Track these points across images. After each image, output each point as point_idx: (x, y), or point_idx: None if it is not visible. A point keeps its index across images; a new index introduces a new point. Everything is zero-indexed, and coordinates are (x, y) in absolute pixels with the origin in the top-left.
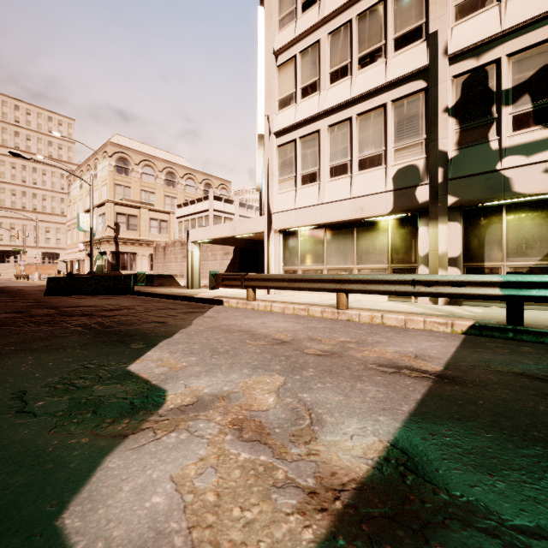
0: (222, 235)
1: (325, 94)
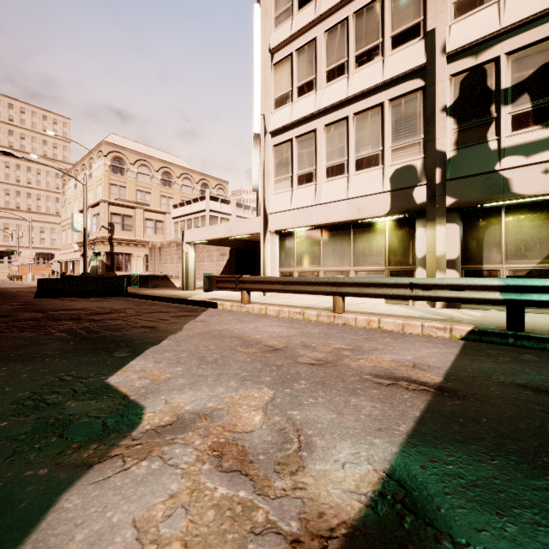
0: (217, 236)
1: (322, 93)
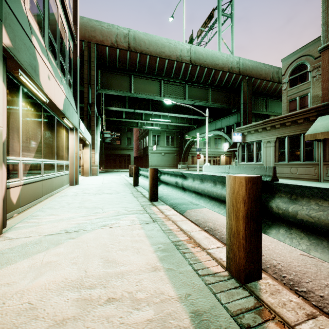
0: None
1: None
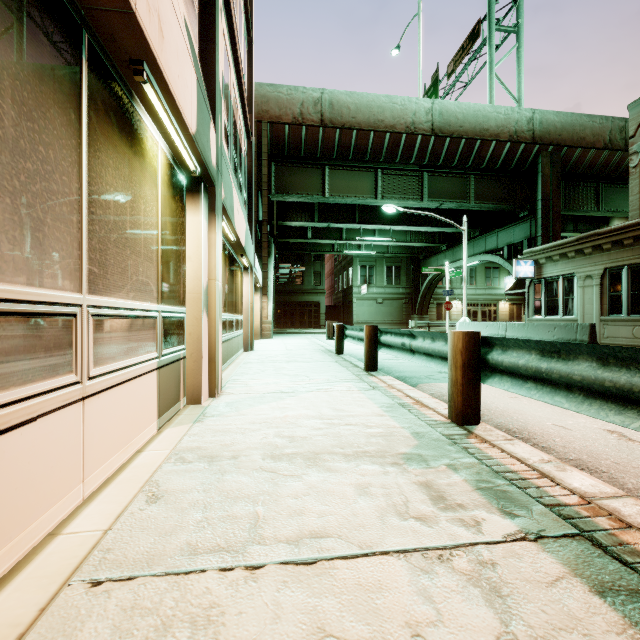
0: None
1: None
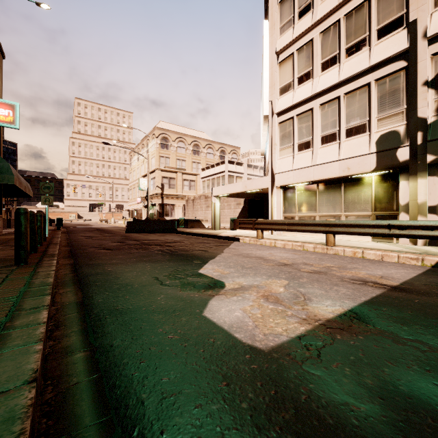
0: (236, 191)
1: (317, 80)
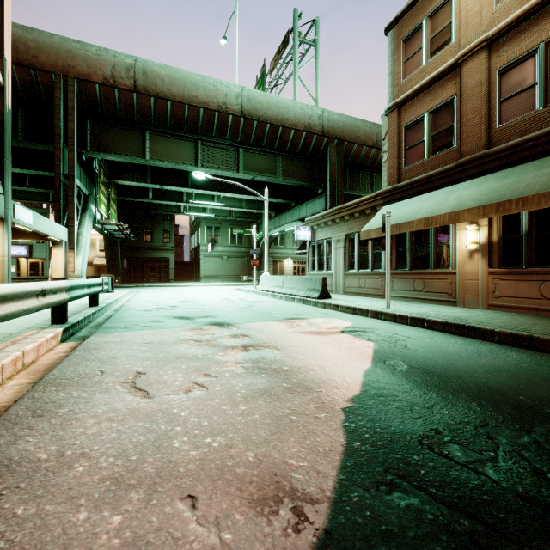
0: None
1: None
